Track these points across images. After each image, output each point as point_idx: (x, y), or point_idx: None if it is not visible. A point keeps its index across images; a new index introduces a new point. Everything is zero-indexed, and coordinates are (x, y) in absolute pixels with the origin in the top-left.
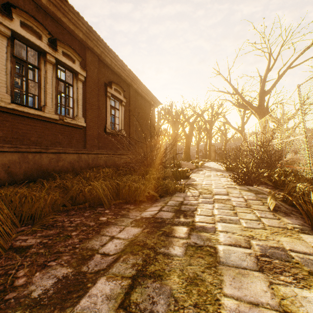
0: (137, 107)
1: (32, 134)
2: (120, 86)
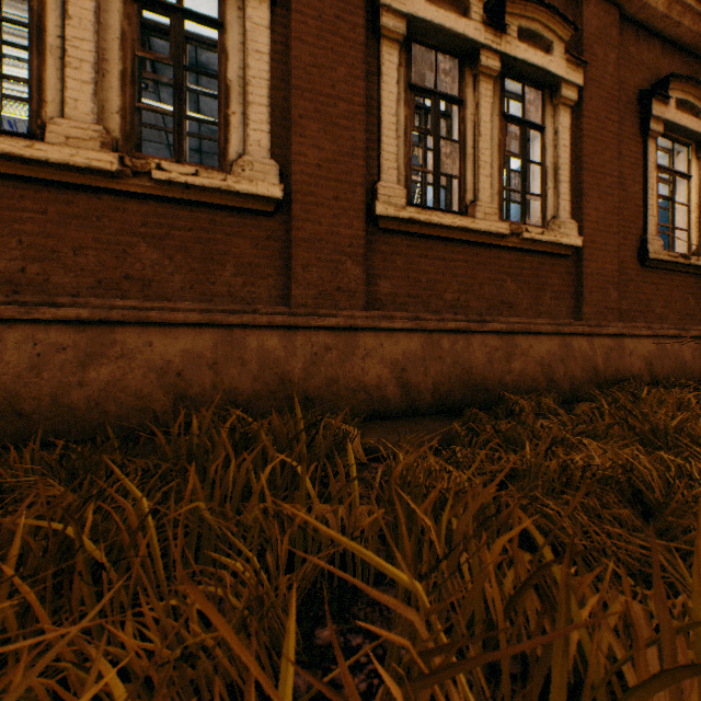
0: None
1: (446, 283)
2: (699, 84)
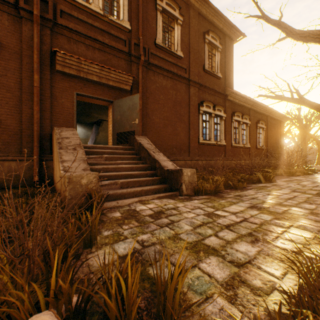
0: (271, 127)
1: (236, 153)
2: (263, 120)
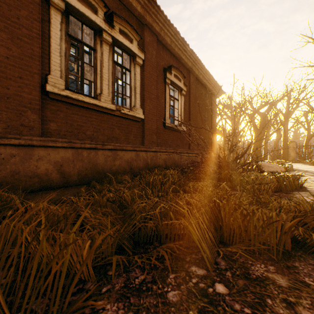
0: (197, 97)
1: (87, 127)
2: (180, 71)
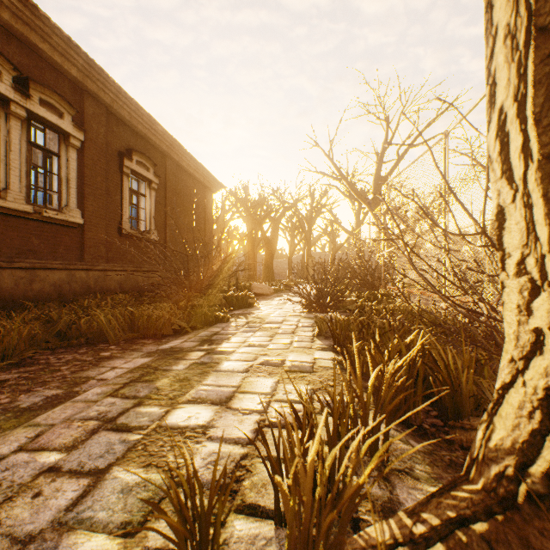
0: (180, 191)
1: None
2: (148, 157)
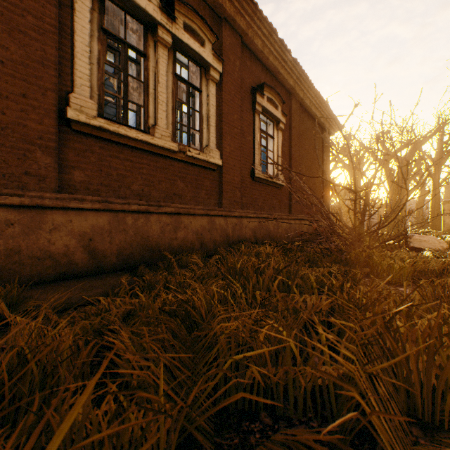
0: (301, 134)
1: (134, 178)
2: (277, 92)
